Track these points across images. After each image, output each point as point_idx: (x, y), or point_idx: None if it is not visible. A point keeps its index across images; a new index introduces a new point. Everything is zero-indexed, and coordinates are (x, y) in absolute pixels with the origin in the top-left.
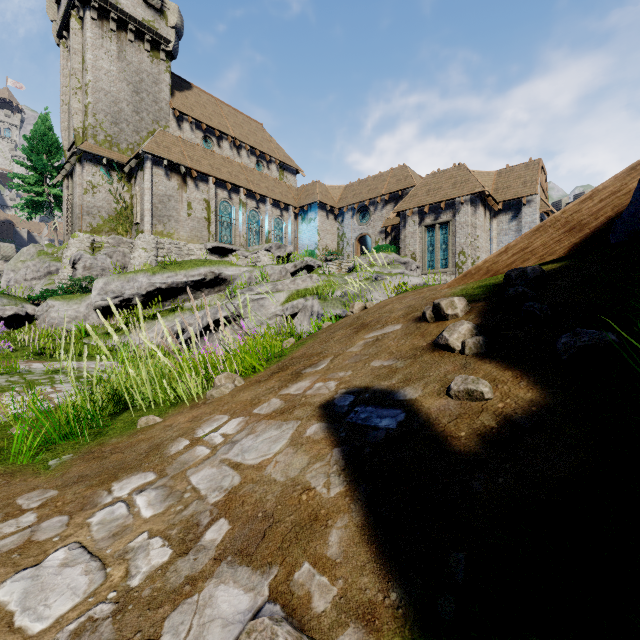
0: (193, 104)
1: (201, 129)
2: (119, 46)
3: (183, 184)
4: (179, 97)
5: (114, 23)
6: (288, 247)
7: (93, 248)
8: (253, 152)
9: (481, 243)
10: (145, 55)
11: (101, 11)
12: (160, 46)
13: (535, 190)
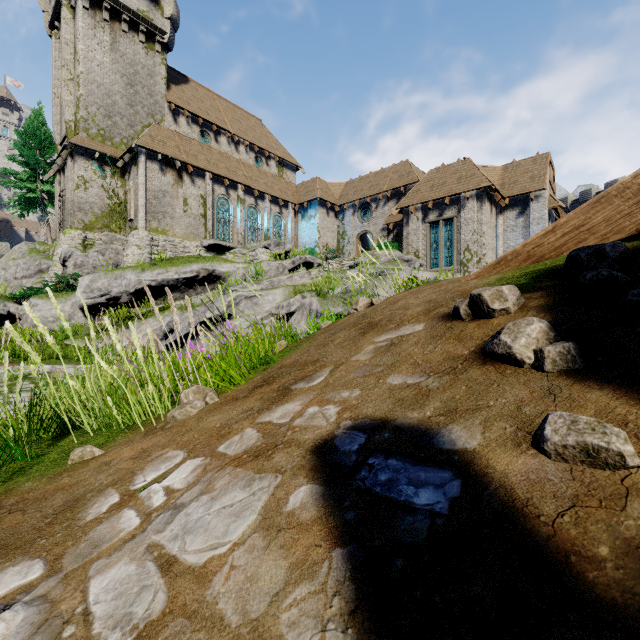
0: (190, 98)
1: (198, 123)
2: (112, 37)
3: (179, 179)
4: (175, 90)
5: (107, 13)
6: (287, 244)
7: (85, 245)
8: (252, 148)
9: (487, 240)
10: (140, 46)
11: (93, 0)
12: (155, 37)
13: (543, 185)
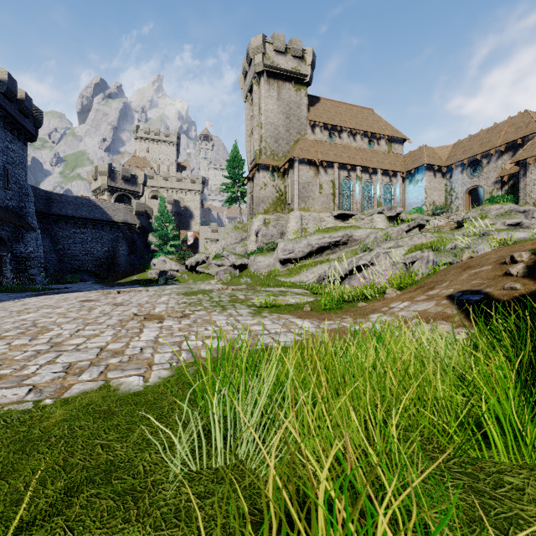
0: (321, 112)
1: (327, 129)
2: (278, 91)
3: (317, 172)
4: (312, 111)
5: (275, 78)
6: (398, 208)
7: (265, 223)
8: (365, 135)
9: None
10: (292, 91)
11: (268, 74)
12: (301, 81)
13: None
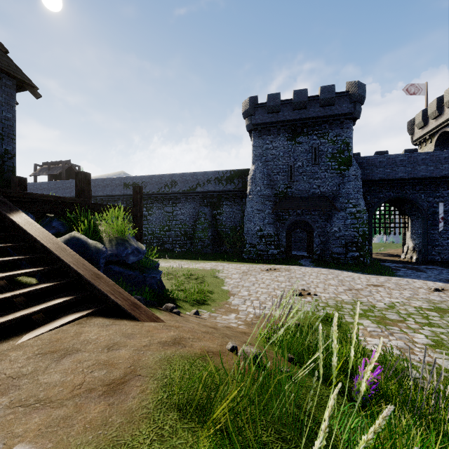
0: None
1: None
2: None
3: None
4: None
5: None
6: None
7: None
8: None
9: None
10: None
11: None
12: None
13: None
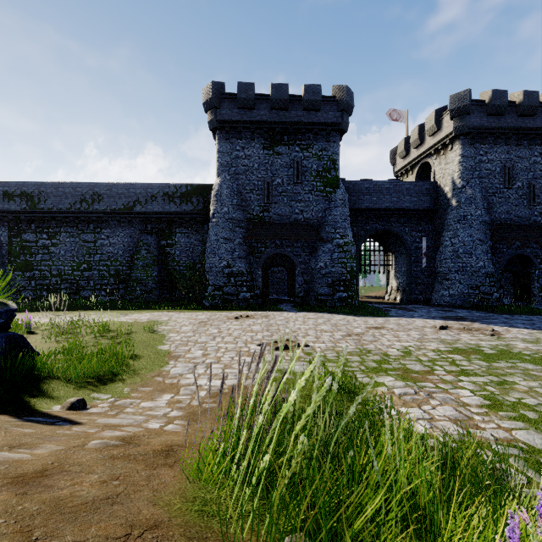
0: None
1: None
2: None
3: None
4: None
5: None
6: None
7: None
8: None
9: None
10: None
11: None
12: None
13: None
